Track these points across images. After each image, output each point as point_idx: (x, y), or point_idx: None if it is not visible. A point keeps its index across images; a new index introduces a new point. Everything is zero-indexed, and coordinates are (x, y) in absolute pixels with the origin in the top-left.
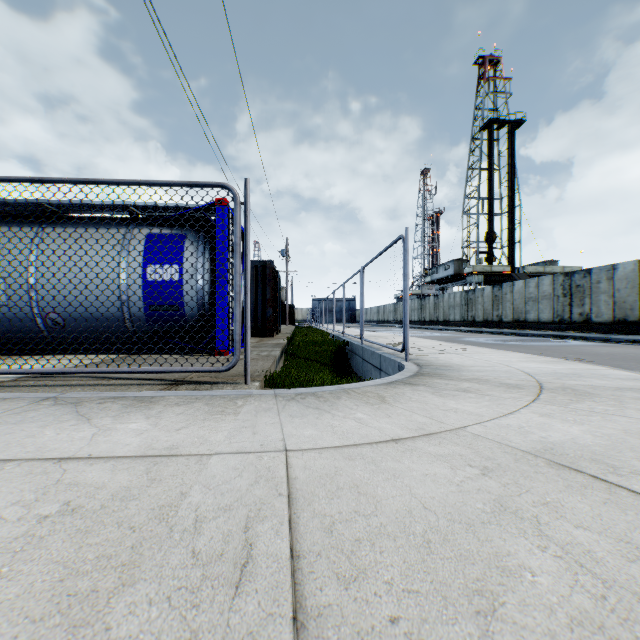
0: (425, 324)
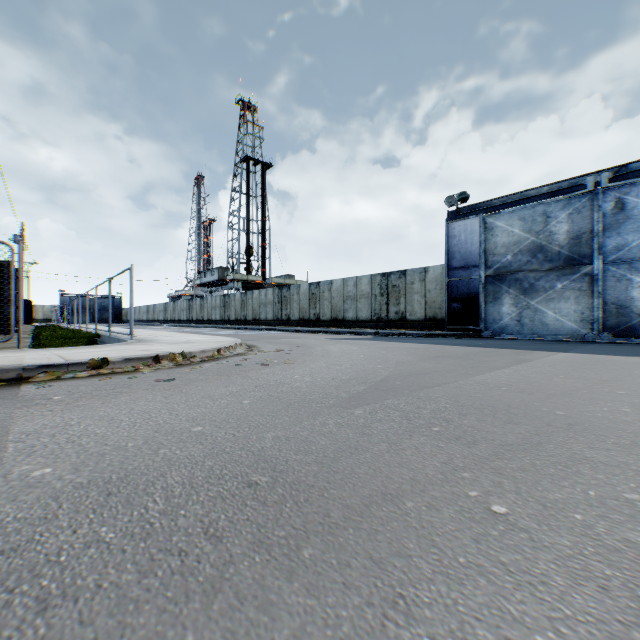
0: (193, 323)
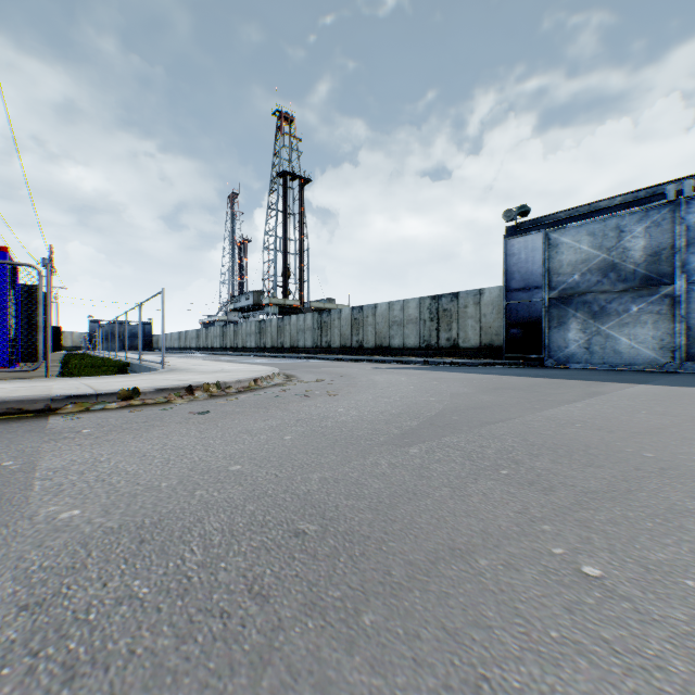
0: (227, 351)
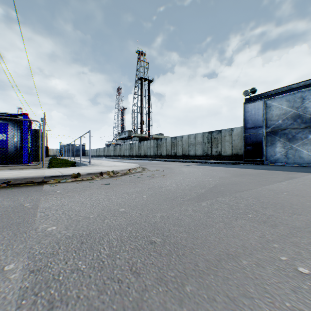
0: (116, 157)
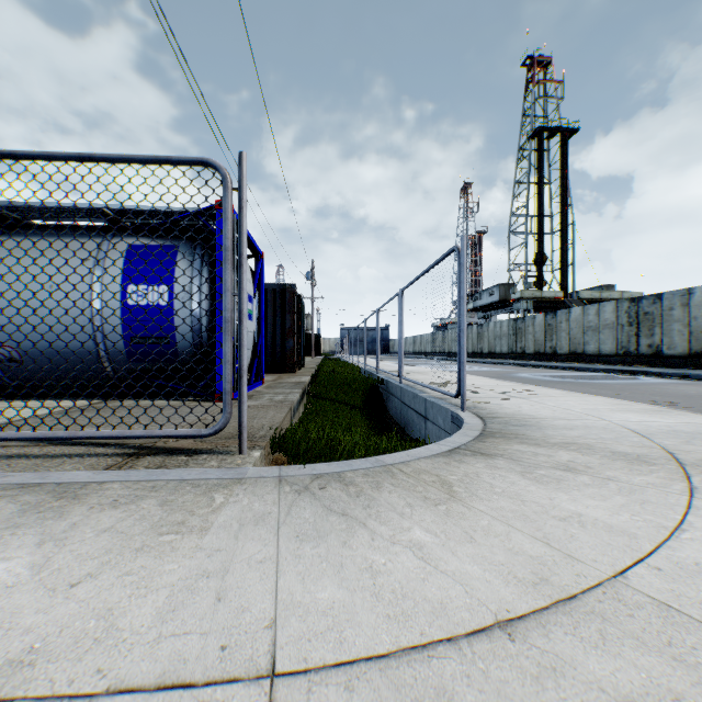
0: (467, 356)
